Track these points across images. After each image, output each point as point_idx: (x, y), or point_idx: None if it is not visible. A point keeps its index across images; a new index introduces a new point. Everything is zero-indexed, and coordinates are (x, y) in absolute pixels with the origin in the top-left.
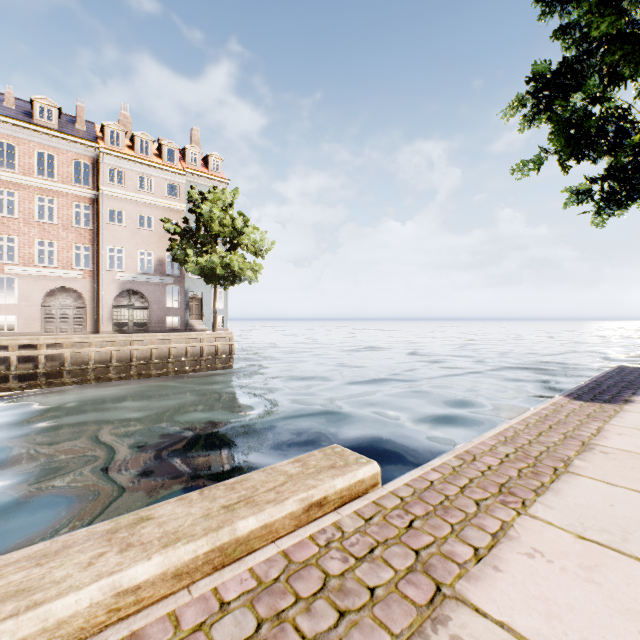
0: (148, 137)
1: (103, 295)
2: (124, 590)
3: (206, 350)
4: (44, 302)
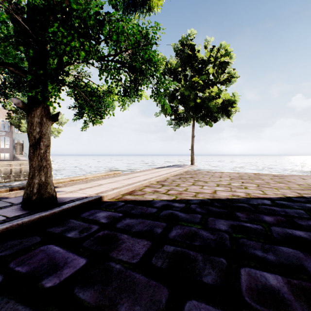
0: None
1: None
2: (101, 175)
3: None
4: None
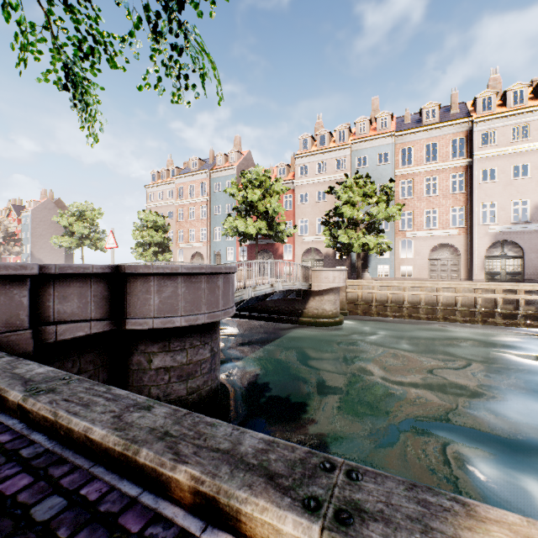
0: (521, 85)
1: (475, 247)
2: None
3: None
4: (429, 256)
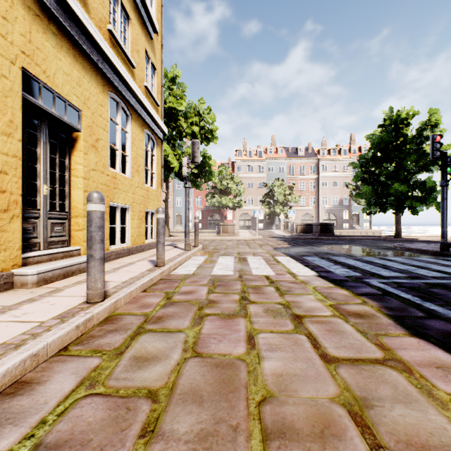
0: (335, 148)
1: (320, 215)
2: (425, 236)
3: None
4: (301, 218)
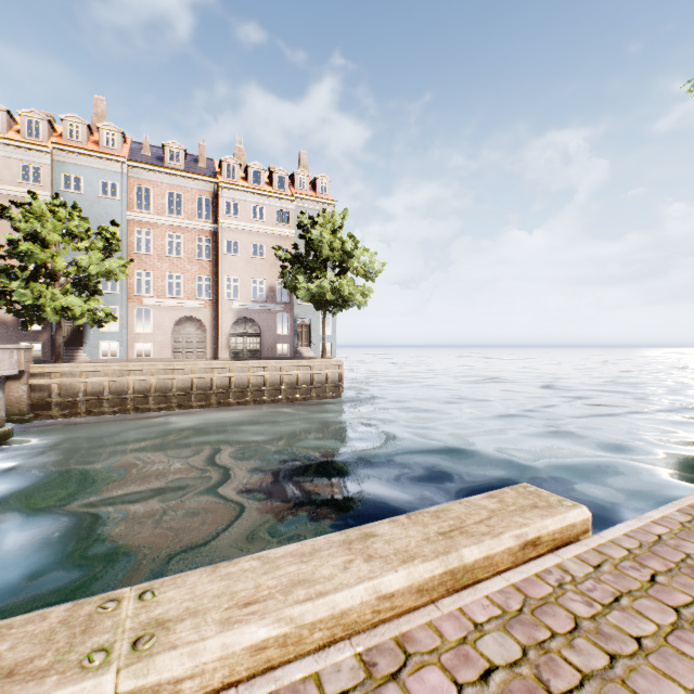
0: (260, 167)
1: (221, 323)
2: (383, 595)
3: (316, 378)
4: (173, 331)
